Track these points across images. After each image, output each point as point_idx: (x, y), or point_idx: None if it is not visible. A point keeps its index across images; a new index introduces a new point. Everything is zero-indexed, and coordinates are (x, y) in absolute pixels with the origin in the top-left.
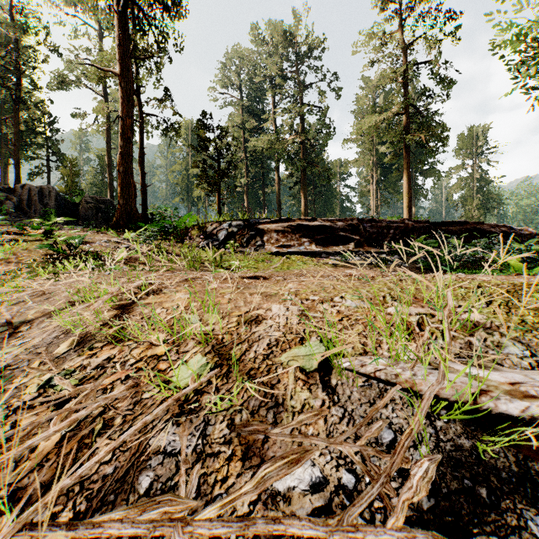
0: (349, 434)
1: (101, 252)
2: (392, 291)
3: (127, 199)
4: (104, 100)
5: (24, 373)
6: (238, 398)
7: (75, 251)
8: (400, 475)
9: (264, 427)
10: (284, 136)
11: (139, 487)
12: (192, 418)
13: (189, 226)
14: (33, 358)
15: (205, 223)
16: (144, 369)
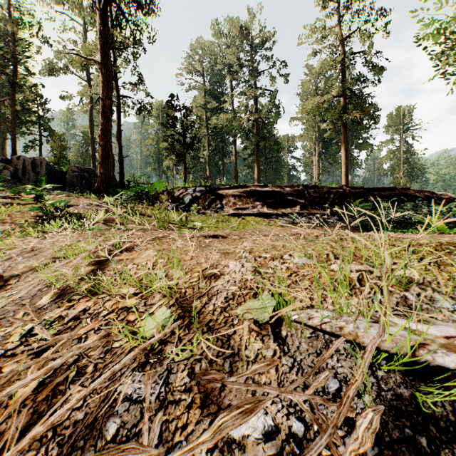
0: (298, 384)
1: (84, 213)
2: (334, 250)
3: (107, 168)
4: (88, 84)
5: (9, 323)
6: (198, 348)
7: (61, 213)
8: (346, 423)
9: (221, 376)
10: (240, 115)
11: (106, 433)
12: (156, 366)
13: (159, 191)
14: (18, 309)
15: (173, 189)
16: (113, 322)
